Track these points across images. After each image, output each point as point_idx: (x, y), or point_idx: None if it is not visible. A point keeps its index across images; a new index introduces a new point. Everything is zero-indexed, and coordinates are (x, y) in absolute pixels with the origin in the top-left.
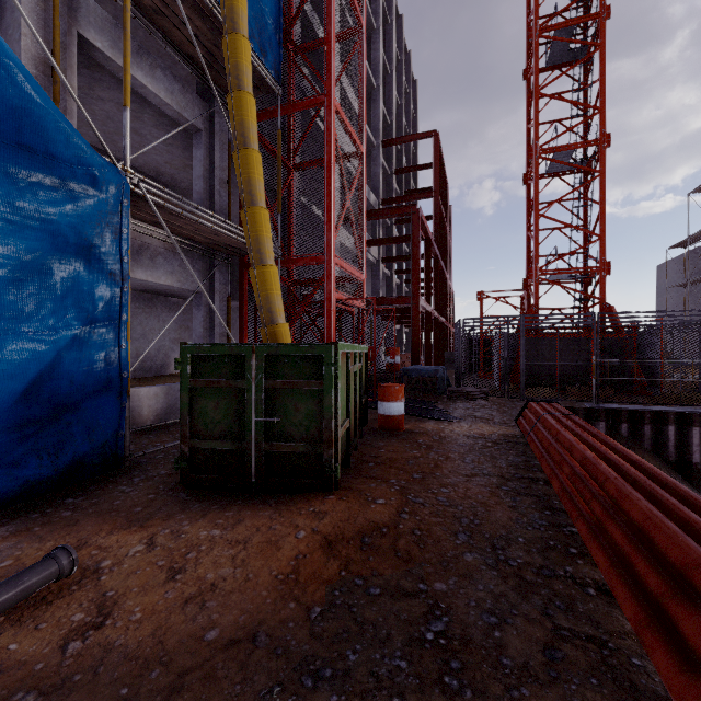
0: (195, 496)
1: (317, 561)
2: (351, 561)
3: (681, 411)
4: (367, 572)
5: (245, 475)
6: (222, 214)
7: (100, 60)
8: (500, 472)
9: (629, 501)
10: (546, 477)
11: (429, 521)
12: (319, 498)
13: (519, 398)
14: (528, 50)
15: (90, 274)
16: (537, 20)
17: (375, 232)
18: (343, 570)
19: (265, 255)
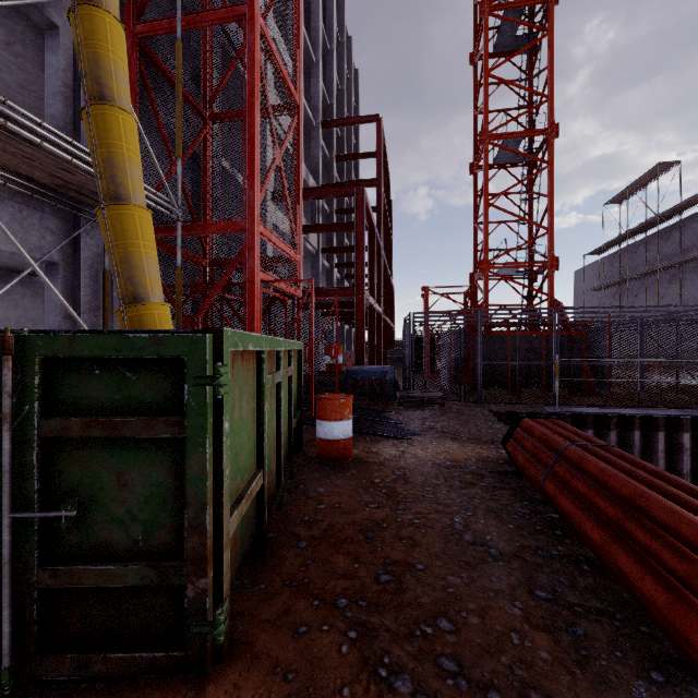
0: None
1: None
2: None
3: (645, 414)
4: None
5: None
6: None
7: None
8: (513, 547)
9: None
10: (584, 550)
11: None
12: None
13: (476, 402)
14: (475, 33)
15: None
16: None
17: (314, 220)
18: None
19: (125, 188)
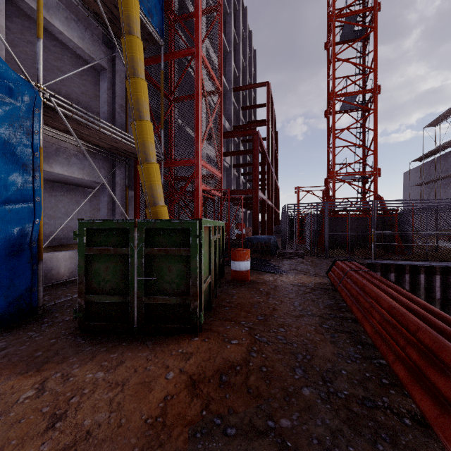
0: (89, 340)
1: (182, 401)
2: (211, 399)
3: (428, 264)
4: (224, 410)
5: (129, 322)
6: (122, 129)
7: (25, 10)
8: (319, 313)
9: (447, 352)
10: (352, 316)
11: (273, 358)
12: (186, 340)
13: (324, 256)
14: (328, 30)
15: (6, 165)
16: (334, 9)
17: (228, 147)
18: (204, 409)
19: (149, 155)
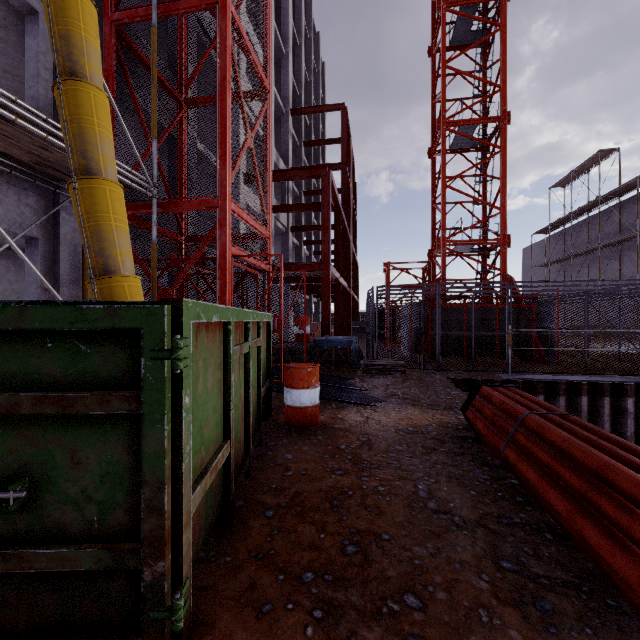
0: None
1: None
2: None
3: (592, 380)
4: None
5: None
6: None
7: None
8: (476, 514)
9: None
10: (545, 518)
11: None
12: None
13: (435, 369)
14: (433, 28)
15: None
16: None
17: (284, 200)
18: None
19: (96, 163)
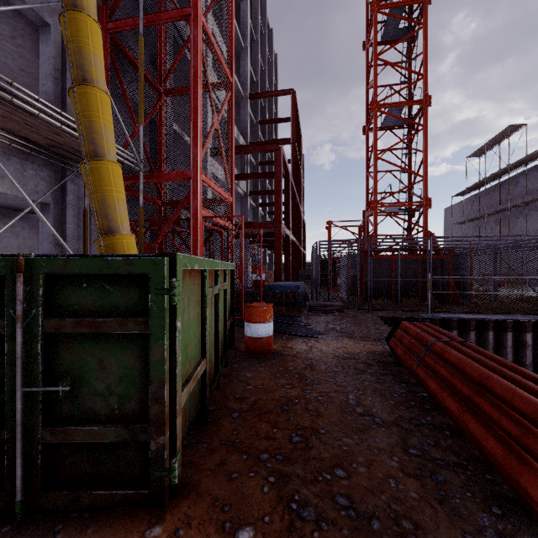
0: None
1: None
2: None
3: (497, 319)
4: None
5: (6, 490)
6: None
7: None
8: (393, 417)
9: None
10: (446, 420)
11: None
12: (133, 537)
13: (368, 309)
14: (367, 26)
15: None
16: None
17: (243, 170)
18: None
19: (102, 148)
